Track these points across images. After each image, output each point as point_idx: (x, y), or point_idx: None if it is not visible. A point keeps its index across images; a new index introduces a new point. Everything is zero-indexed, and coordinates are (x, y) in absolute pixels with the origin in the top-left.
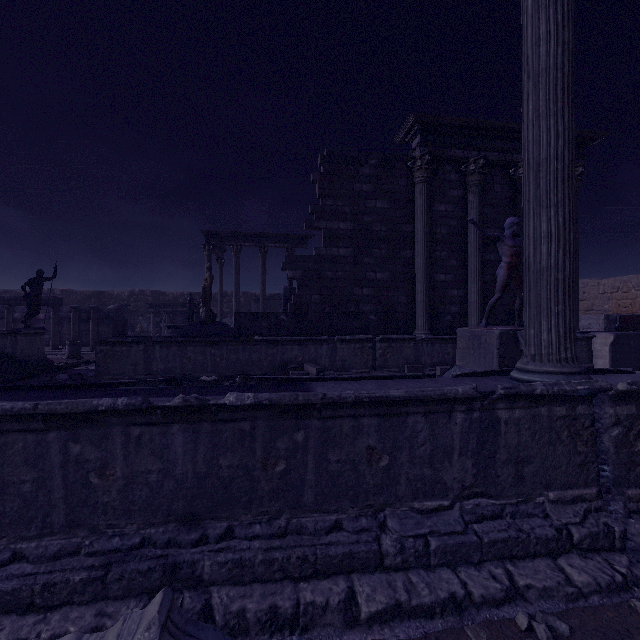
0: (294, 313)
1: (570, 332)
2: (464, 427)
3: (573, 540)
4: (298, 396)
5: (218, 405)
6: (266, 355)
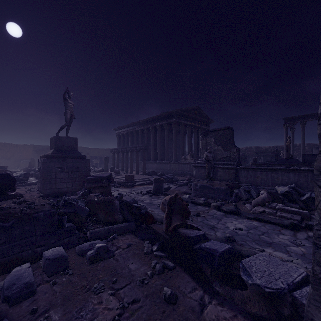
0: None
1: None
2: None
3: None
4: None
5: (299, 169)
6: None
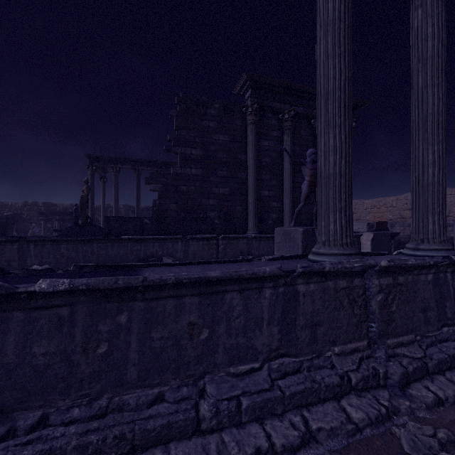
0: (156, 218)
1: (349, 223)
2: (272, 300)
3: (352, 384)
4: (118, 280)
5: (28, 292)
6: (132, 251)
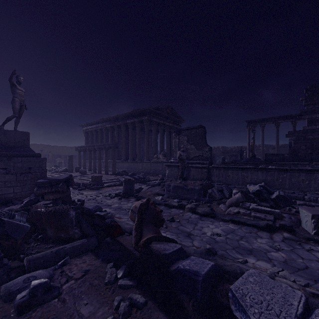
0: (291, 153)
1: None
2: None
3: None
4: (284, 167)
5: (267, 168)
6: None
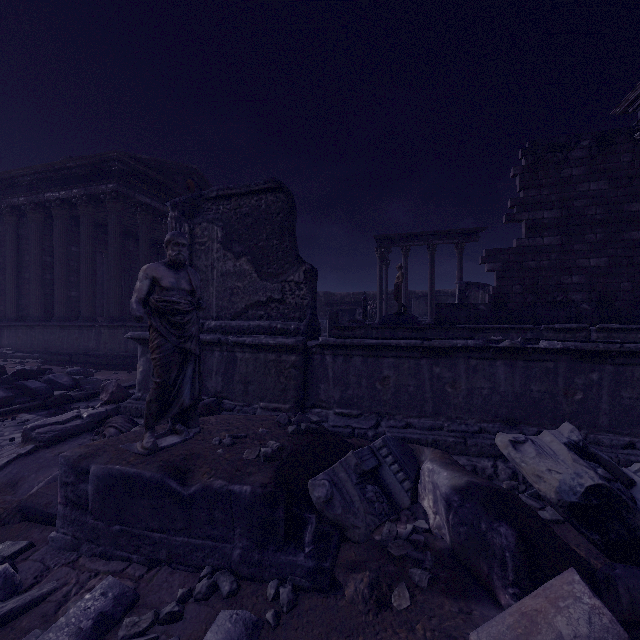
0: (493, 303)
1: None
2: None
3: None
4: (598, 345)
5: (533, 348)
6: None
